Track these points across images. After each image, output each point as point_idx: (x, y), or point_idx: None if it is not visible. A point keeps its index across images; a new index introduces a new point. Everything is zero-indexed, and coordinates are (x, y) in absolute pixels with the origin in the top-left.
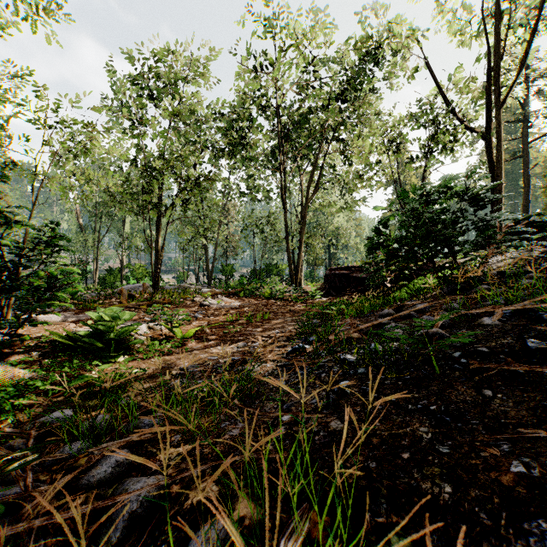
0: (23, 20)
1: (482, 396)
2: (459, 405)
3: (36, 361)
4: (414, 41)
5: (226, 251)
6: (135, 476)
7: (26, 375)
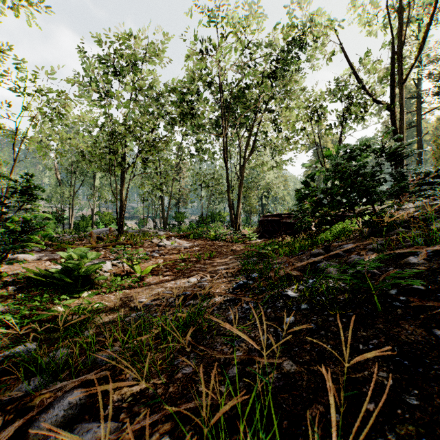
0: (8, 8)
1: (433, 336)
2: (412, 346)
3: (11, 296)
4: (332, 30)
5: (178, 202)
6: (87, 420)
7: (0, 309)
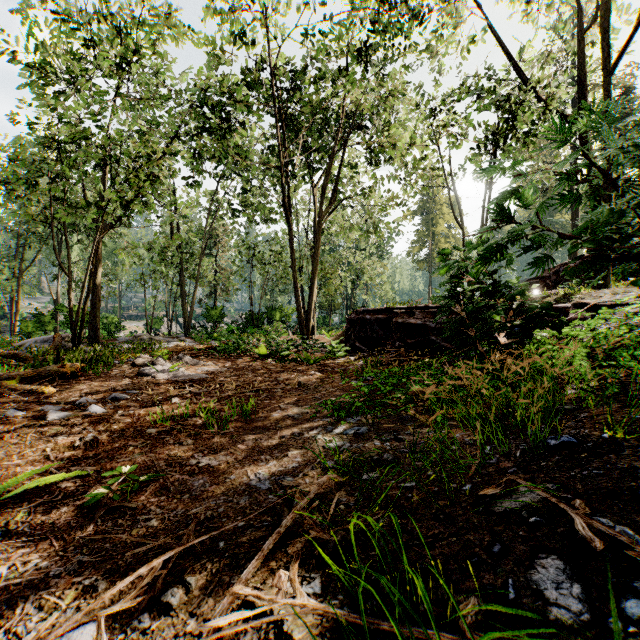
0: None
1: None
2: None
3: None
4: None
5: (214, 290)
6: None
7: None
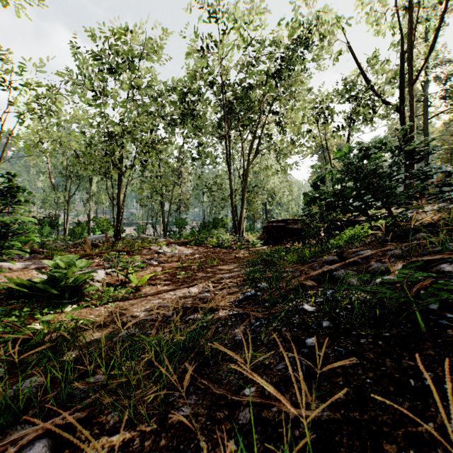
0: None
1: None
2: None
3: None
4: (339, 28)
5: (179, 207)
6: None
7: None
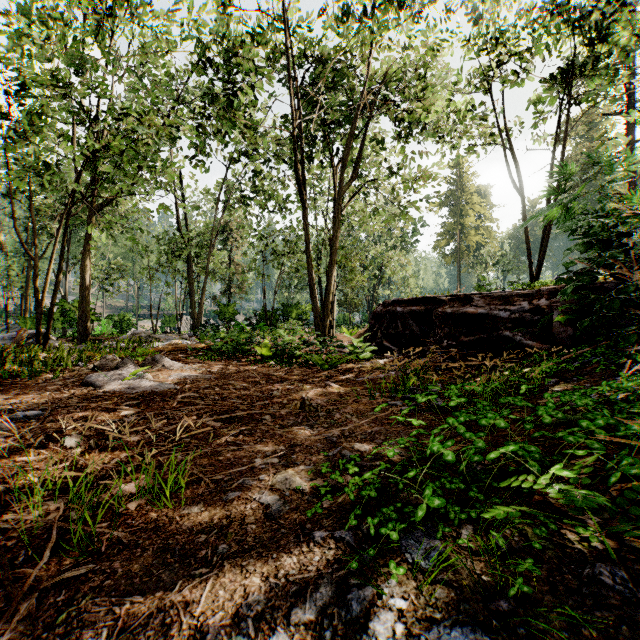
0: None
1: None
2: None
3: None
4: None
5: (229, 287)
6: None
7: None
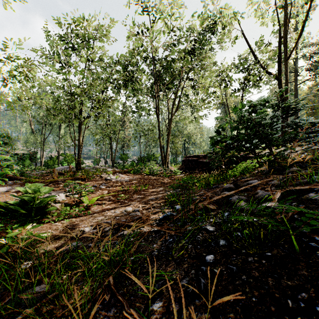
0: None
1: None
2: None
3: None
4: (236, 19)
5: (123, 146)
6: None
7: None
